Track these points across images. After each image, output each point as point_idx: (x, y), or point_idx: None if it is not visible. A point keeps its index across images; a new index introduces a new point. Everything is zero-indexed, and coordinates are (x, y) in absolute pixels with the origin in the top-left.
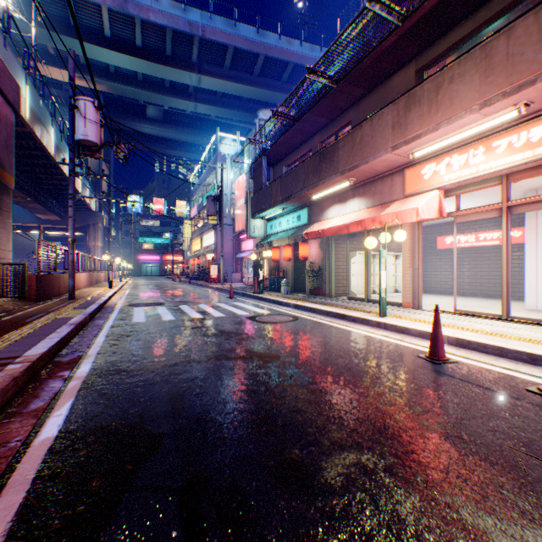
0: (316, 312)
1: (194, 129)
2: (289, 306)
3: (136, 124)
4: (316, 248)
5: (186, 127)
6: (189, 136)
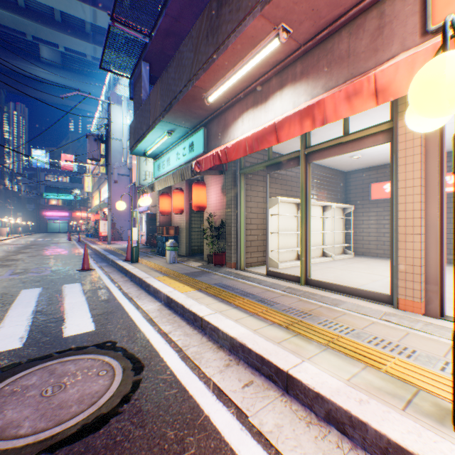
0: (205, 330)
1: (99, 80)
2: (158, 299)
3: (29, 66)
4: (217, 193)
5: (90, 77)
6: (93, 87)
